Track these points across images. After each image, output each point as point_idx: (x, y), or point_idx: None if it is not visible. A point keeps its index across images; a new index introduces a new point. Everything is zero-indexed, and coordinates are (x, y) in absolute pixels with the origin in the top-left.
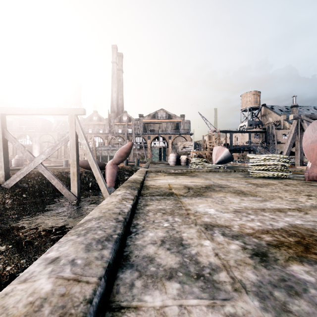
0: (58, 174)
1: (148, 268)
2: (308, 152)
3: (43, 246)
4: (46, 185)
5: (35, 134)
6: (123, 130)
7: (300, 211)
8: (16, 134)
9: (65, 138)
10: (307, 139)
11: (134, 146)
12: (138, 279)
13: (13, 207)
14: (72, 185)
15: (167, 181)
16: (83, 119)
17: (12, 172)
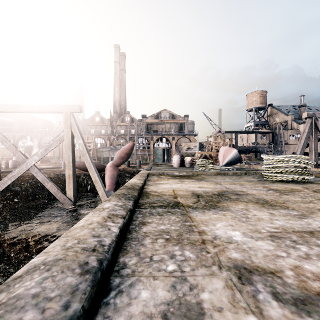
0: (54, 177)
1: None
2: None
3: (28, 261)
4: (41, 189)
5: (36, 135)
6: (126, 131)
7: None
8: (17, 136)
9: (60, 137)
10: None
11: (137, 148)
12: None
13: (2, 213)
14: (67, 189)
15: (171, 186)
16: (85, 120)
17: (5, 174)
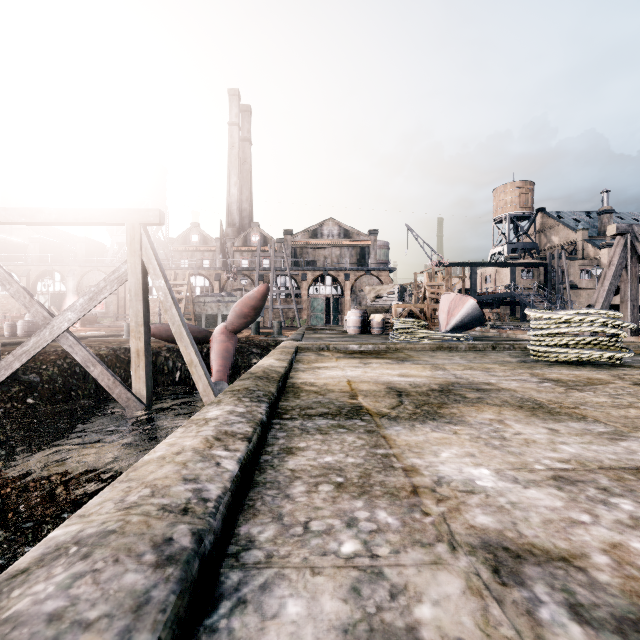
0: (109, 354)
1: None
2: None
3: (53, 525)
4: (82, 378)
5: (72, 270)
6: (252, 262)
7: None
8: (34, 271)
9: (119, 275)
10: None
11: (274, 295)
12: None
13: (2, 426)
14: (134, 378)
15: (344, 373)
16: (170, 240)
17: (10, 349)
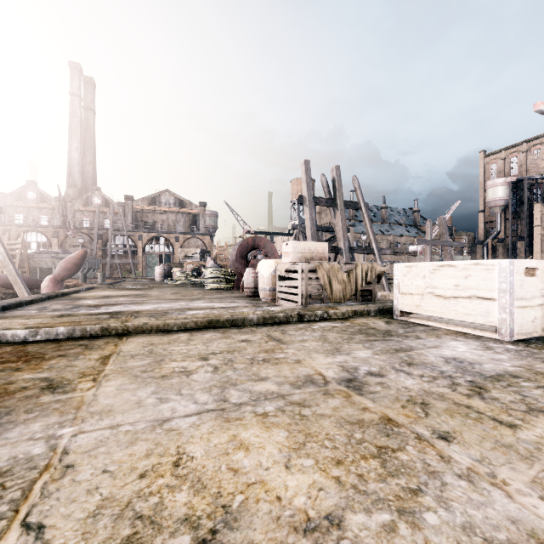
0: None
1: (23, 310)
2: (234, 267)
3: None
4: None
5: None
6: (93, 221)
7: (144, 300)
8: None
9: None
10: (233, 256)
11: (113, 252)
12: (17, 310)
13: None
14: None
15: (99, 293)
16: (2, 195)
17: None
